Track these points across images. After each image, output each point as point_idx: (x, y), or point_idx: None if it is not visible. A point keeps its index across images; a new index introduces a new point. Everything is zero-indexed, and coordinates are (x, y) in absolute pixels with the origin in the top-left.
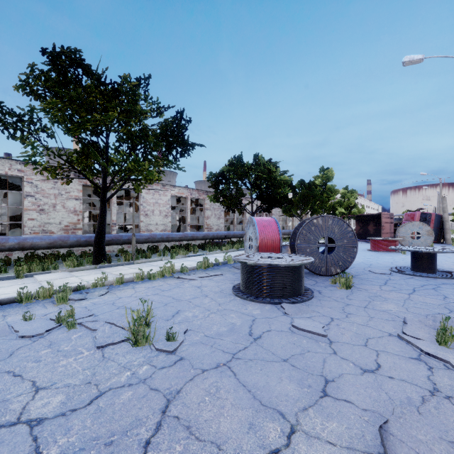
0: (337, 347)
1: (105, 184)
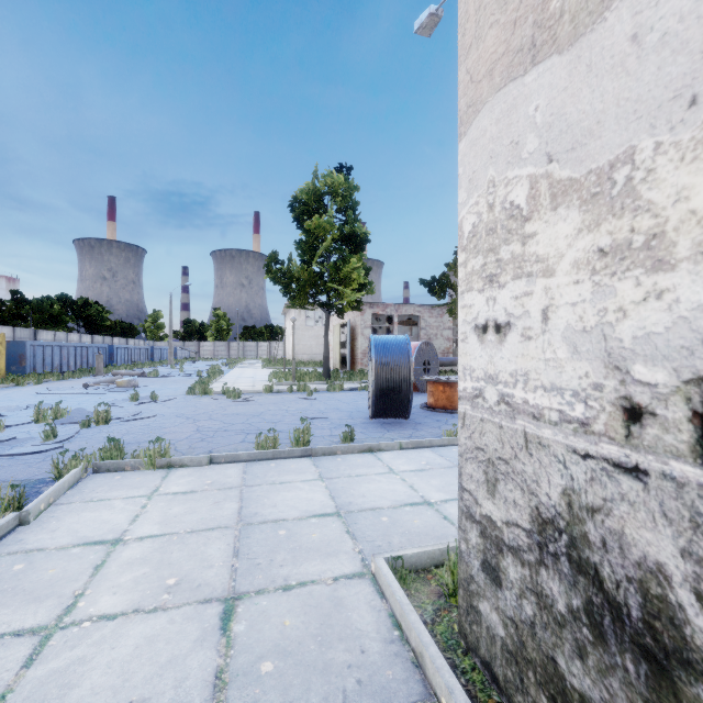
0: None
1: None
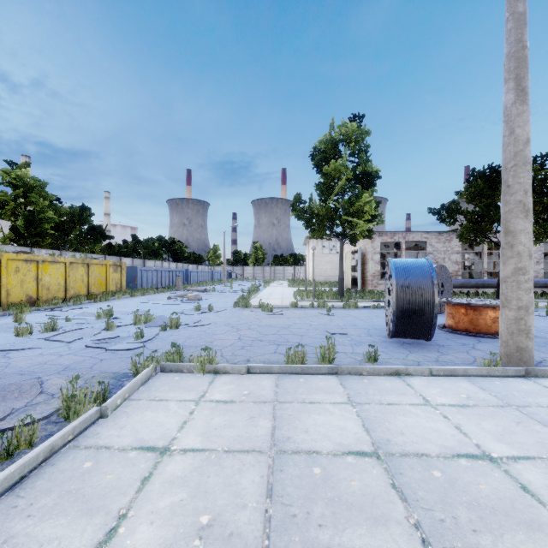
0: None
1: None
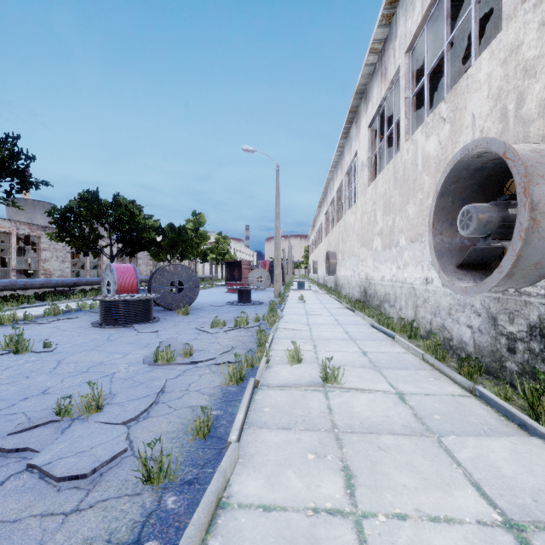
0: (161, 336)
1: None
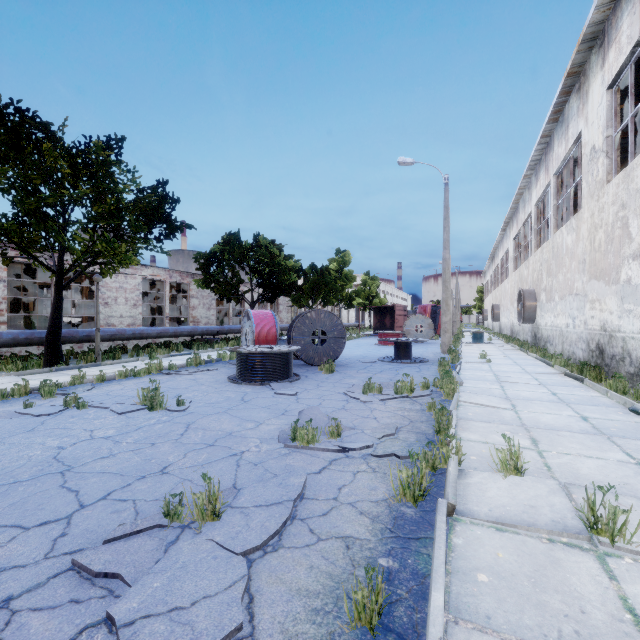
0: (301, 400)
1: (62, 267)
